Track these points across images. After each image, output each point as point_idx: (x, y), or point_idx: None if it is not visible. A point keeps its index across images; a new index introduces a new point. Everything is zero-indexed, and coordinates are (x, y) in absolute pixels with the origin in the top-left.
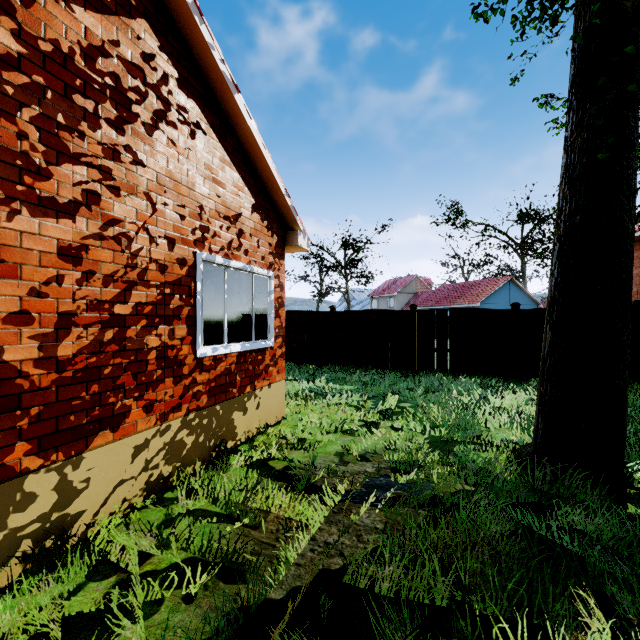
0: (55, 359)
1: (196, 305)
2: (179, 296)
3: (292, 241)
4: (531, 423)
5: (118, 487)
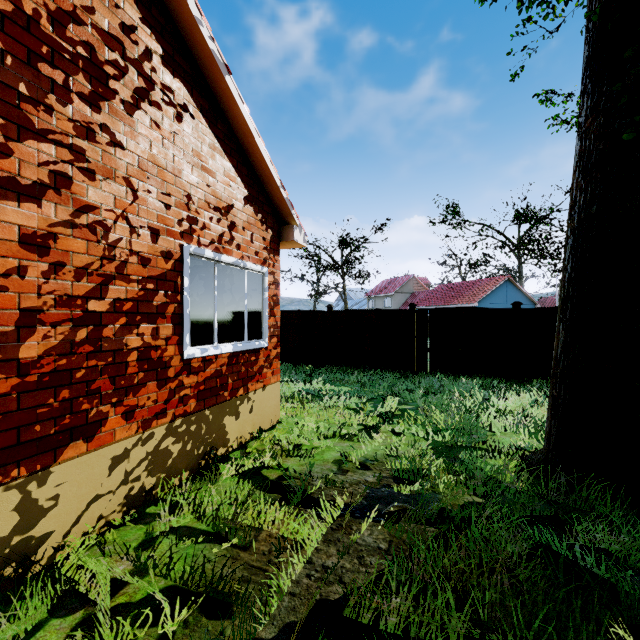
0: (16, 361)
1: (183, 302)
2: (164, 292)
3: (288, 236)
4: (538, 427)
5: (93, 503)
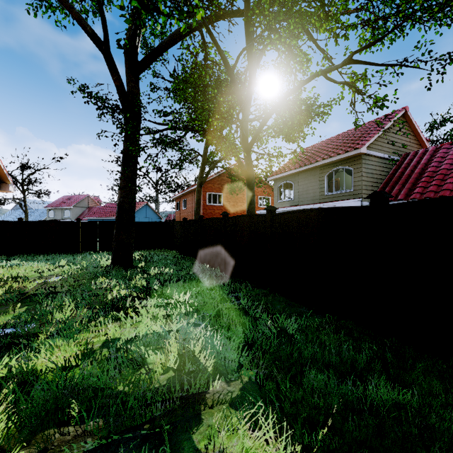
0: None
1: None
2: None
3: (5, 188)
4: None
5: None
